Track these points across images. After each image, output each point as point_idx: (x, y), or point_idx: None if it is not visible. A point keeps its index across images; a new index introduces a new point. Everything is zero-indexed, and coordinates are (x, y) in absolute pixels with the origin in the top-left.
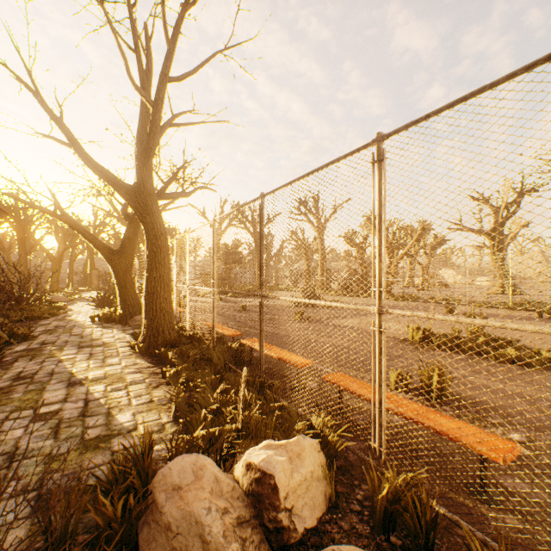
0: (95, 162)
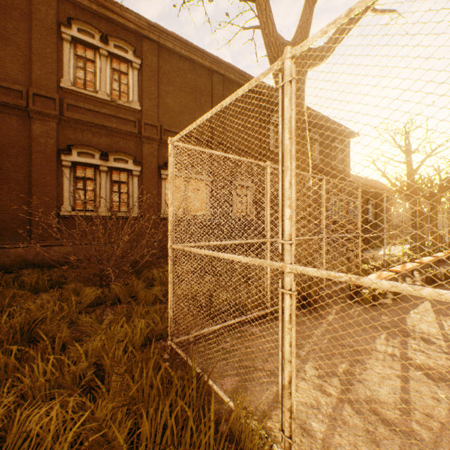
0: (393, 184)
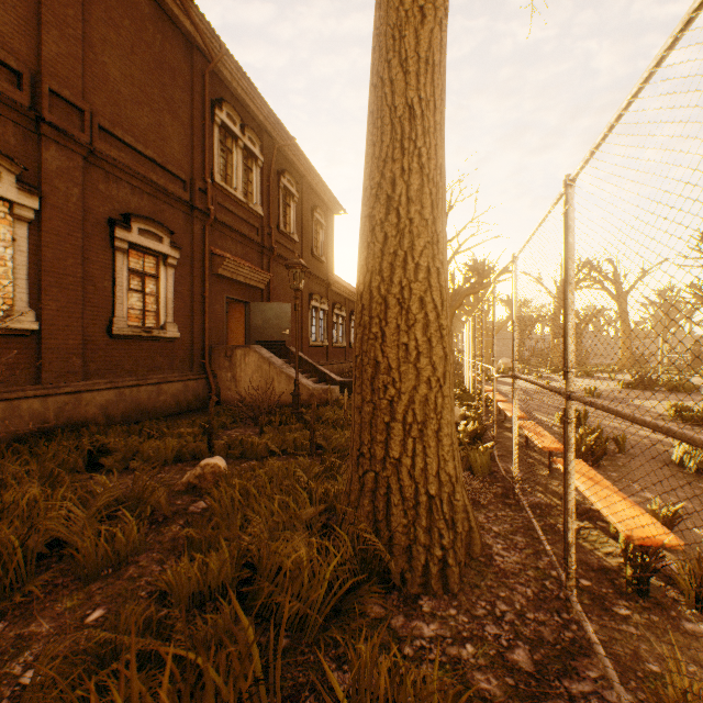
0: None
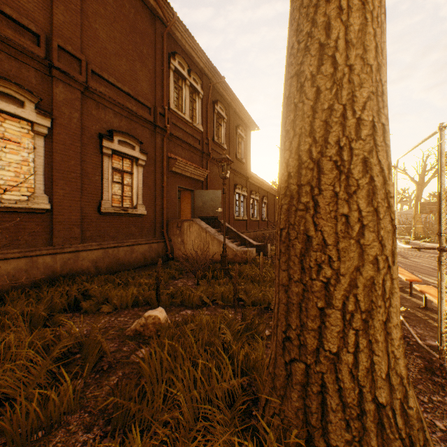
0: None
